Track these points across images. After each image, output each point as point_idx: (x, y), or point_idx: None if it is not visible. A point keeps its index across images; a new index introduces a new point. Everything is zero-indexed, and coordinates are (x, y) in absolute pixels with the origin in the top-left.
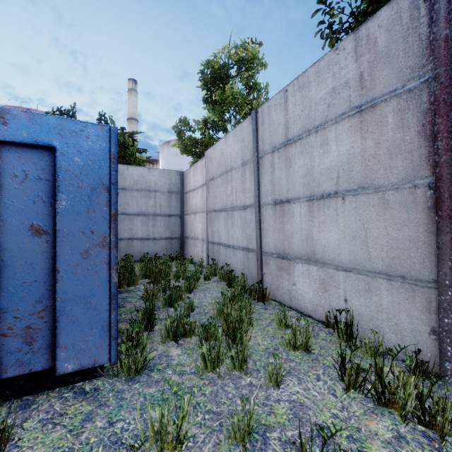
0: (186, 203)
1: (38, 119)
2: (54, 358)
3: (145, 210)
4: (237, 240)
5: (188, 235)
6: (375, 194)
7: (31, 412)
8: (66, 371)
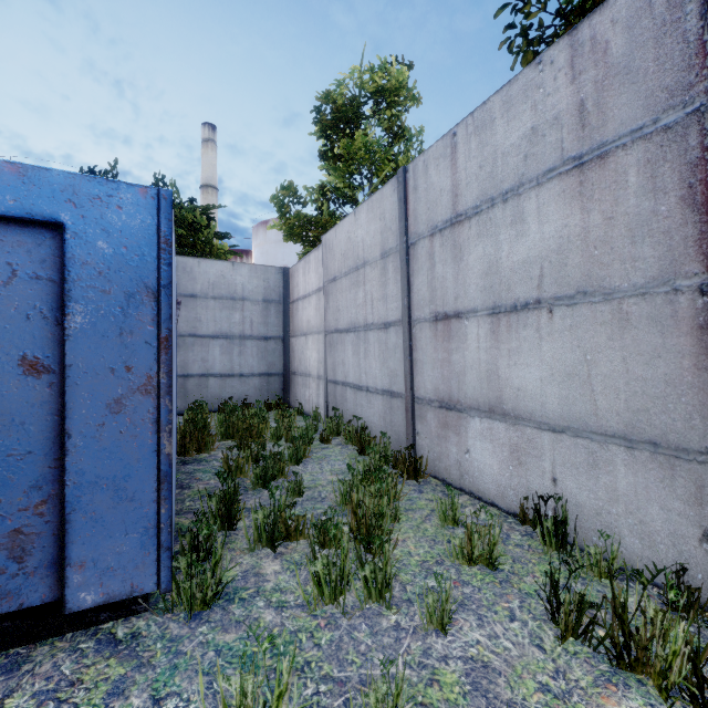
0: (293, 318)
1: (34, 176)
2: (62, 584)
3: (226, 330)
4: (374, 378)
5: (296, 369)
6: (605, 304)
7: (21, 679)
8: (83, 605)
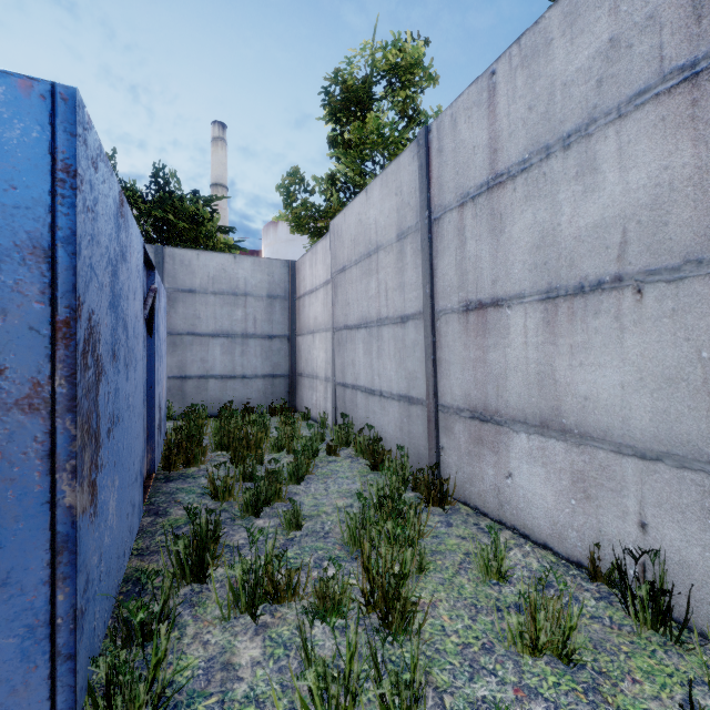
0: (299, 315)
1: None
2: None
3: (228, 328)
4: (389, 381)
5: (303, 371)
6: None
7: None
8: None
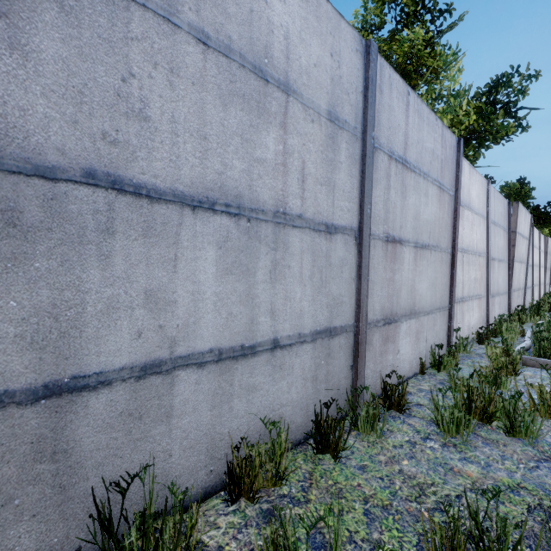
0: None
1: None
2: None
3: None
4: (298, 317)
5: None
6: (440, 253)
7: None
8: None
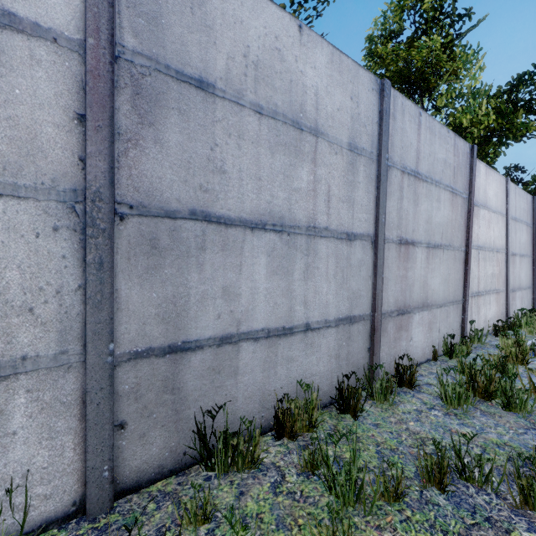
0: None
1: None
2: None
3: None
4: (325, 307)
5: None
6: (453, 251)
7: None
8: None
